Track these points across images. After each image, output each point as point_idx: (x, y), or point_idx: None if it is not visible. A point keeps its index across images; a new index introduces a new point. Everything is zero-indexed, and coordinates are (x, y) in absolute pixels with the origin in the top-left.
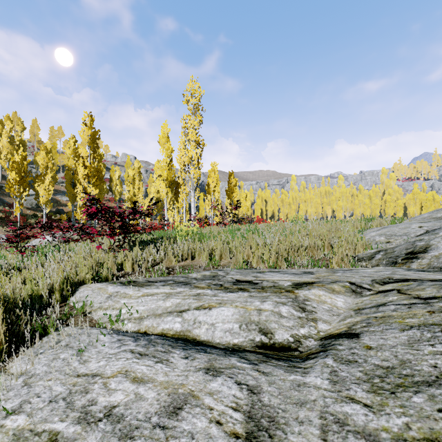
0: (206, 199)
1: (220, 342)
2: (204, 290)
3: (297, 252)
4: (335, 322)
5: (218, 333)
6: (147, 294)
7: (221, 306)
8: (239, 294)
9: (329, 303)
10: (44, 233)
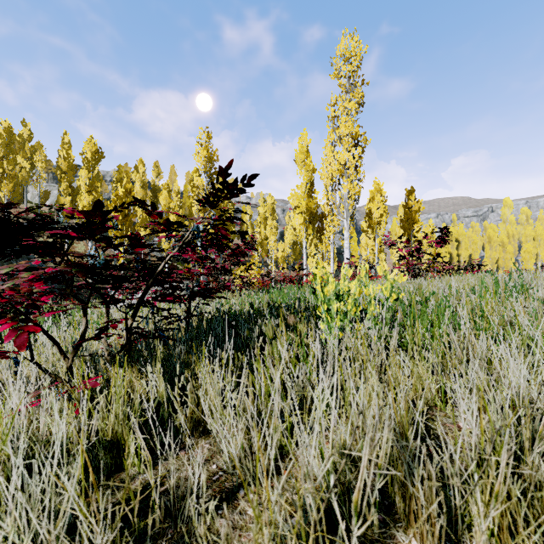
0: (362, 241)
1: None
2: None
3: None
4: None
5: None
6: None
7: None
8: None
9: None
10: None
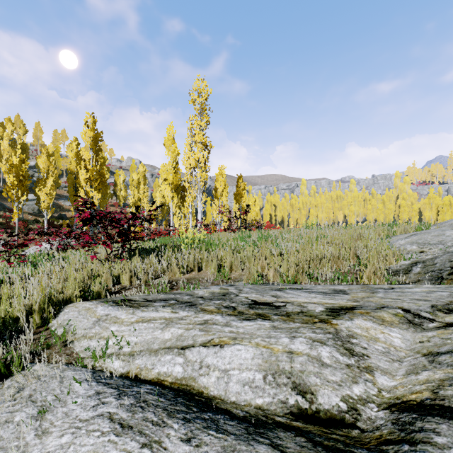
0: (214, 204)
1: (237, 401)
2: (213, 315)
3: (319, 263)
4: (401, 373)
5: (234, 387)
6: (142, 320)
7: (236, 343)
8: (258, 323)
9: (382, 341)
10: (41, 239)
